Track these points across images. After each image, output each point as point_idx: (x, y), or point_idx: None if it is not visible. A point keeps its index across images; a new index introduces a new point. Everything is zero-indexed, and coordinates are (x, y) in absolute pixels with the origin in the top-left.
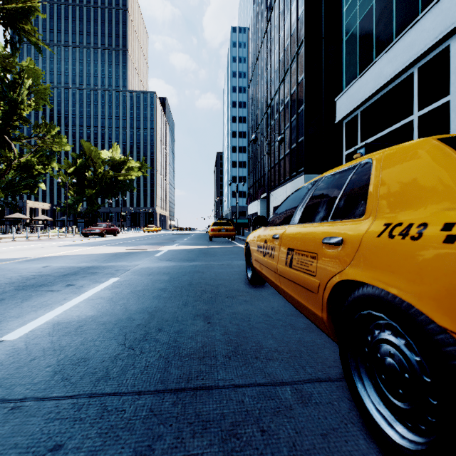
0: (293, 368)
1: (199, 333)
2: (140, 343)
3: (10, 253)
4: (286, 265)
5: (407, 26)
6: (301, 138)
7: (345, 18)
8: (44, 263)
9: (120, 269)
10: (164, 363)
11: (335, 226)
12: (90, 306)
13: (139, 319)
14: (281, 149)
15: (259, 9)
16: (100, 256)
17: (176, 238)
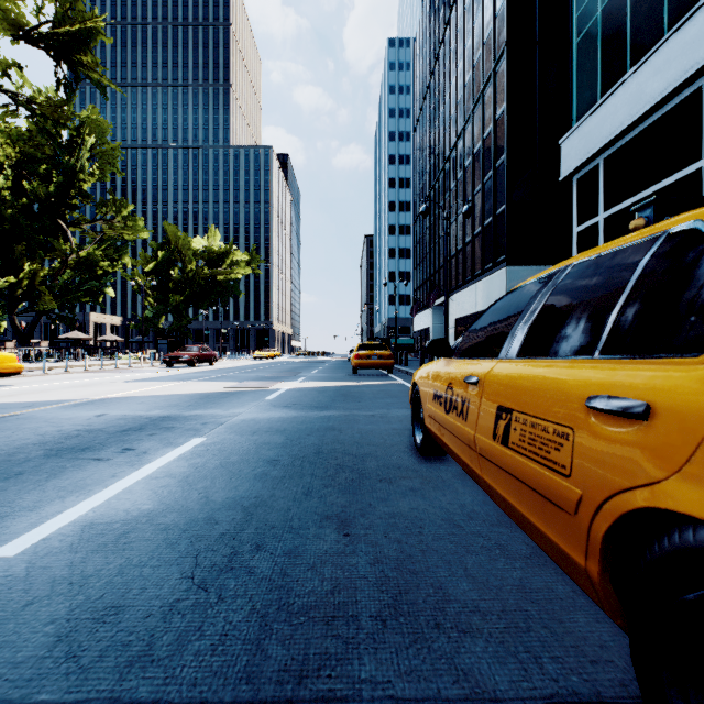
0: (516, 660)
1: (327, 557)
2: (220, 577)
3: (56, 392)
4: (495, 439)
5: (689, 8)
6: (501, 208)
7: (577, 6)
8: (99, 410)
9: (210, 422)
10: (257, 629)
11: (618, 372)
12: (149, 492)
13: (225, 522)
14: (467, 226)
15: (432, 7)
16: (184, 399)
17: (301, 368)
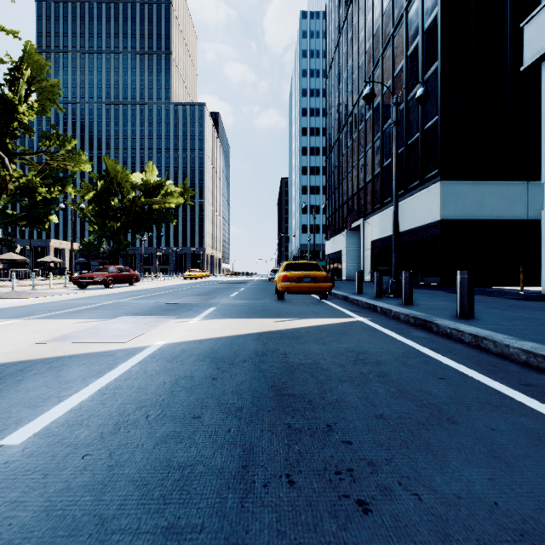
0: None
1: None
2: None
3: None
4: None
5: None
6: (432, 120)
7: None
8: None
9: None
10: None
11: None
12: None
13: None
14: (385, 150)
15: None
16: None
17: (220, 290)
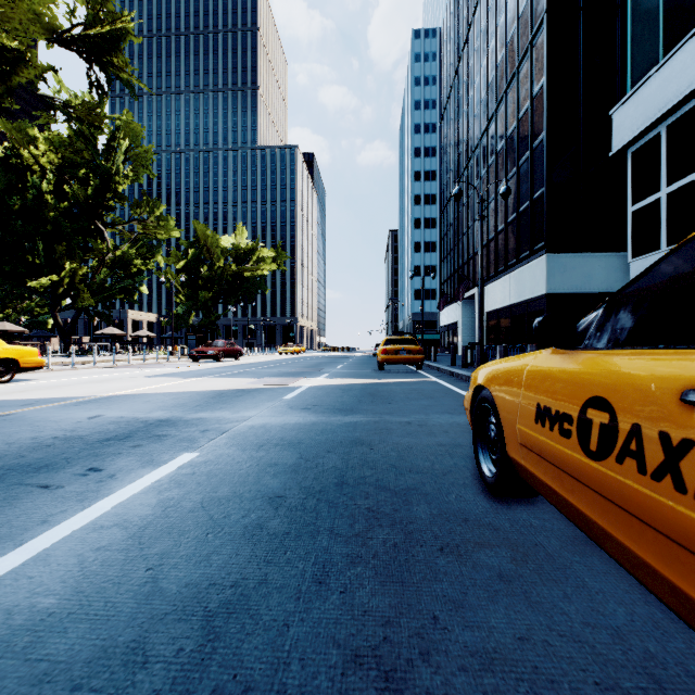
0: None
1: None
2: None
3: (70, 387)
4: None
5: None
6: (539, 191)
7: None
8: (97, 410)
9: (211, 429)
10: None
11: None
12: (73, 561)
13: (161, 661)
14: (499, 214)
15: None
16: (194, 397)
17: (325, 364)
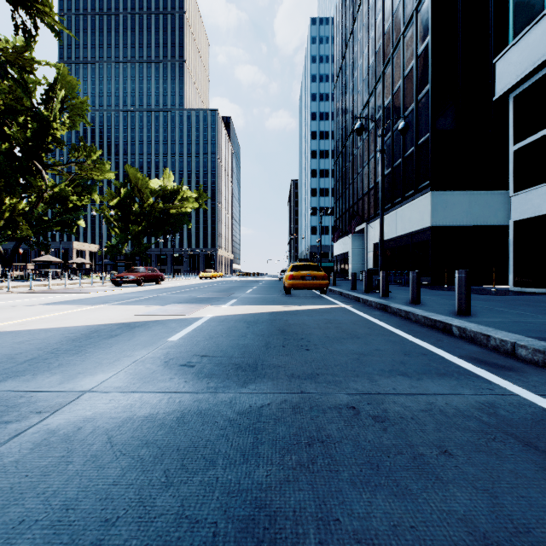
0: None
1: None
2: None
3: None
4: None
5: None
6: (424, 137)
7: None
8: None
9: None
10: None
11: None
12: None
13: None
14: (386, 160)
15: None
16: (49, 340)
17: (236, 288)
